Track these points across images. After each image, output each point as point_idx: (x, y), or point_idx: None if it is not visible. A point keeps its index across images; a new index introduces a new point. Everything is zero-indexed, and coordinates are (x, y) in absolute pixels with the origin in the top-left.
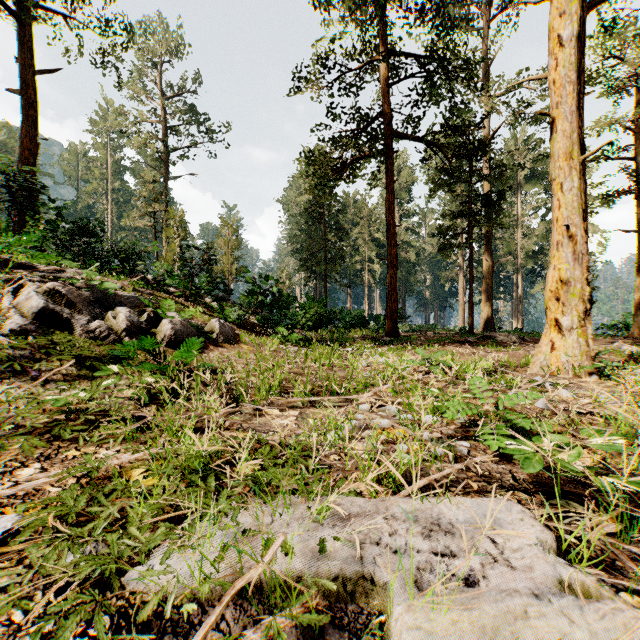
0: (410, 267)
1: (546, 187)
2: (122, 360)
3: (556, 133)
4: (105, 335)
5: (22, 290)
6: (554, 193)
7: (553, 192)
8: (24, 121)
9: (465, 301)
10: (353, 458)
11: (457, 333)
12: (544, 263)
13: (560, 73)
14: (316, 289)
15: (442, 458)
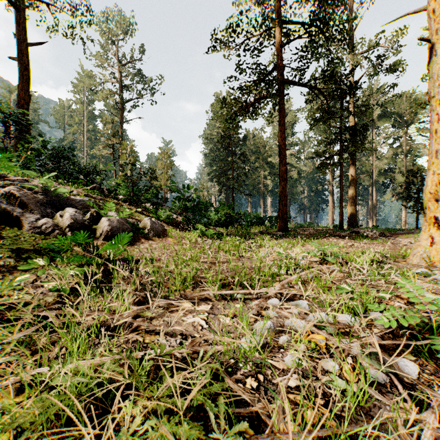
0: (293, 182)
1: (394, 123)
2: (51, 253)
3: (435, 56)
4: (50, 230)
5: None
6: (432, 109)
7: (431, 108)
8: (21, 79)
9: (333, 206)
10: (275, 385)
11: (330, 229)
12: (392, 178)
13: (439, 3)
14: (226, 198)
15: (409, 408)
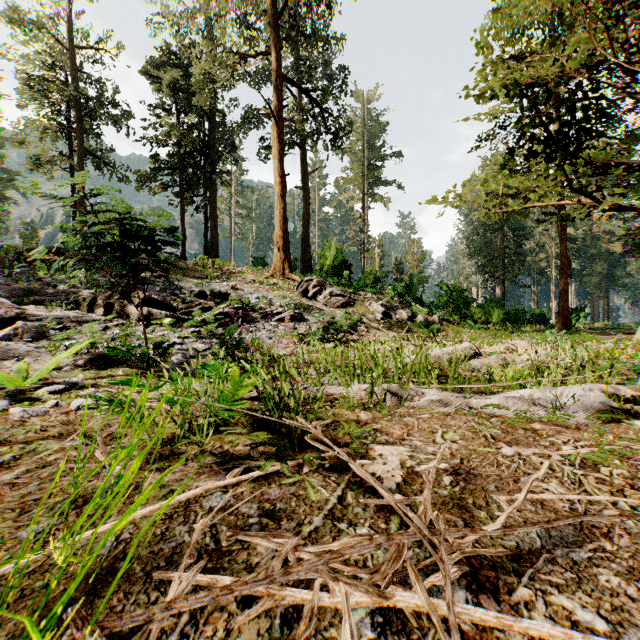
0: (614, 259)
1: None
2: (420, 327)
3: None
4: (402, 321)
5: (371, 304)
6: None
7: None
8: (304, 204)
9: None
10: None
11: None
12: None
13: None
14: (494, 289)
15: None
